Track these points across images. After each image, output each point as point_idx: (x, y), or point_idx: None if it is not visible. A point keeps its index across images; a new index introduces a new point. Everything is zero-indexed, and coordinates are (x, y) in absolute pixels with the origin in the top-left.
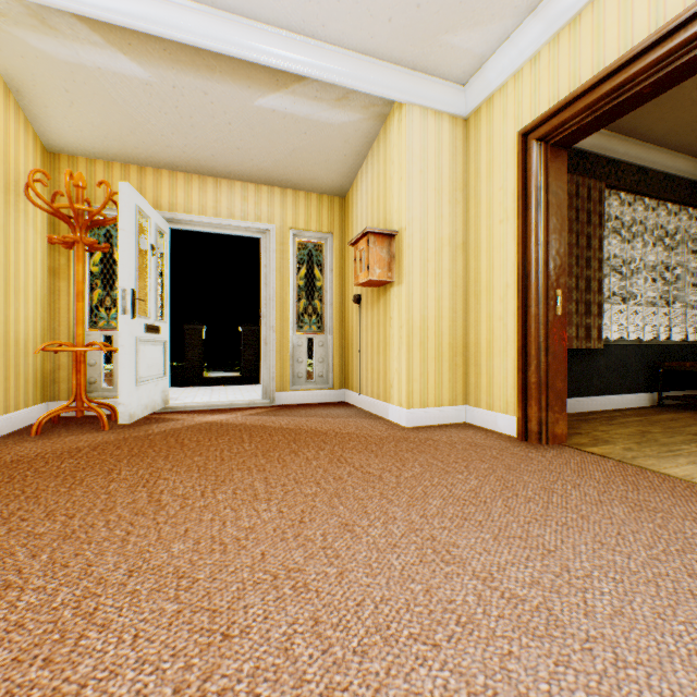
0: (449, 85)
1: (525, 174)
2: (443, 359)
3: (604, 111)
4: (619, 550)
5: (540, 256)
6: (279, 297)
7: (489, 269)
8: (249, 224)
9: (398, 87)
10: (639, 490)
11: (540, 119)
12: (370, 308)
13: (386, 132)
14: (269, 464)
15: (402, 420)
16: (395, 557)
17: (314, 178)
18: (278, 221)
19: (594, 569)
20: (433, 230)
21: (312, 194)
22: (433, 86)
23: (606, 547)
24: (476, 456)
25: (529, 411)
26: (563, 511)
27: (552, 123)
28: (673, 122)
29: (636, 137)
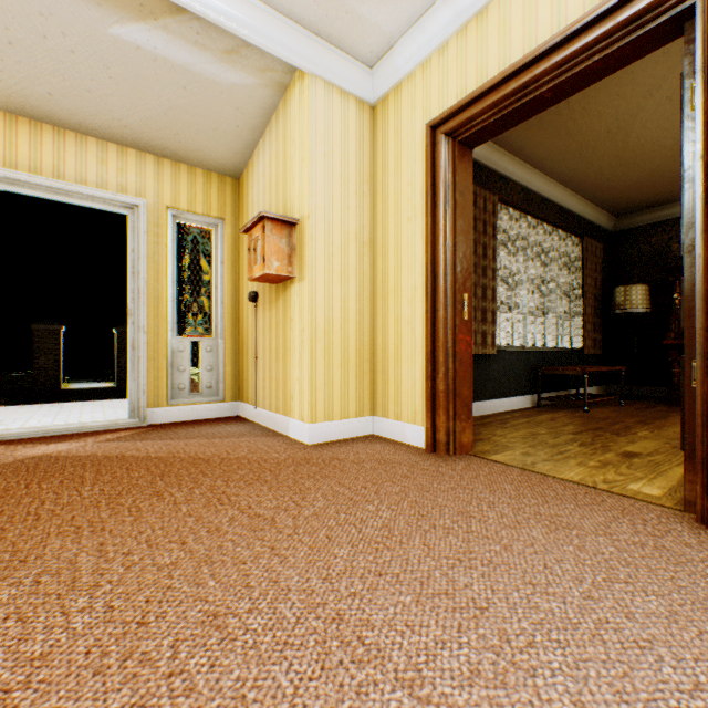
0: (356, 64)
1: (434, 170)
2: (350, 367)
3: (510, 111)
4: (552, 592)
5: (449, 257)
6: (153, 291)
7: (397, 269)
8: (110, 195)
9: (299, 51)
10: (549, 503)
11: (449, 112)
12: (269, 308)
13: (286, 105)
14: (114, 518)
15: (304, 437)
16: (286, 668)
17: (199, 149)
18: (151, 196)
19: (535, 630)
20: (339, 222)
21: (197, 169)
22: (340, 61)
23: (539, 590)
24: (387, 477)
25: (438, 420)
26: (486, 542)
27: (461, 118)
28: (551, 149)
29: (522, 158)
